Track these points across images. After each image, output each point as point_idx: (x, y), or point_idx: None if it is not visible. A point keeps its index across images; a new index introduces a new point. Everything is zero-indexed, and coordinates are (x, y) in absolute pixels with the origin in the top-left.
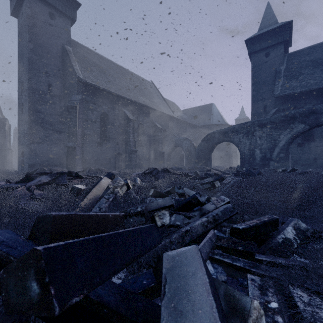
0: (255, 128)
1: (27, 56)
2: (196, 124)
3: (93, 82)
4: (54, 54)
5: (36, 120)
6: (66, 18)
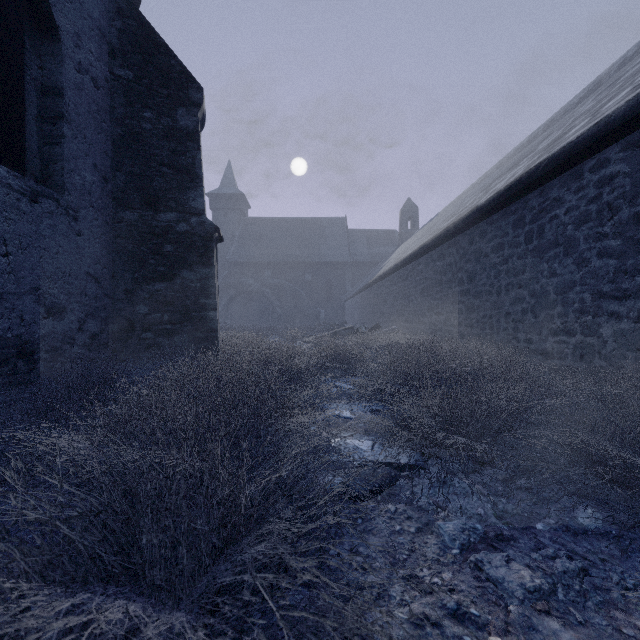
0: None
1: None
2: None
3: None
4: None
5: None
6: None
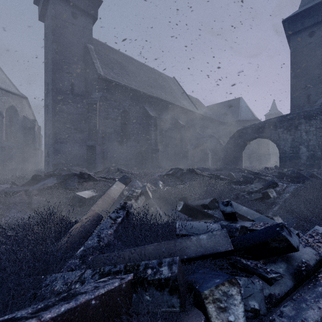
0: (299, 121)
1: (51, 57)
2: (221, 121)
3: (113, 79)
4: (77, 53)
5: (59, 120)
6: (88, 17)
